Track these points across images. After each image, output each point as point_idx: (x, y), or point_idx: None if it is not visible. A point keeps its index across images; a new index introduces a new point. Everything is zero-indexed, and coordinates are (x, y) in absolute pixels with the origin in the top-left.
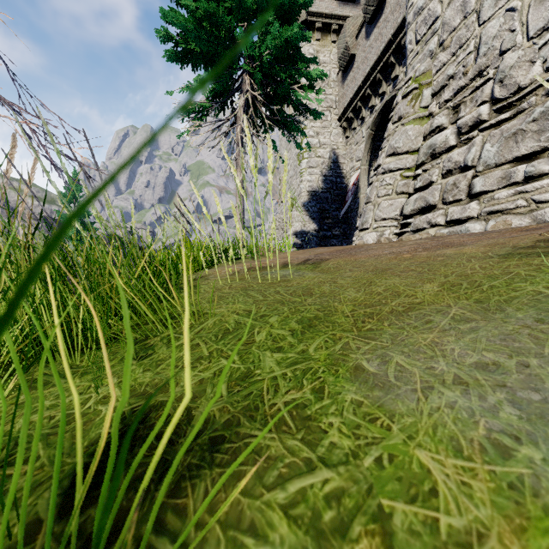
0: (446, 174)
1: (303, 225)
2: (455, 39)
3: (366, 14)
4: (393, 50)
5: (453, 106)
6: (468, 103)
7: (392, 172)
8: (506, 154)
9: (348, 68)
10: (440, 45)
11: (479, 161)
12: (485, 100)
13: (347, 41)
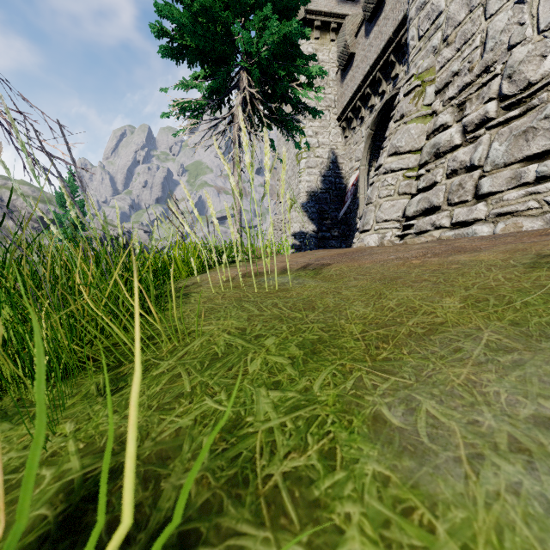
0: (451, 174)
1: (301, 226)
2: (460, 33)
3: (366, 11)
4: (393, 48)
5: (458, 104)
6: (474, 100)
7: (394, 172)
8: (516, 153)
9: (347, 67)
10: (444, 40)
11: (487, 161)
12: (492, 97)
13: (347, 40)
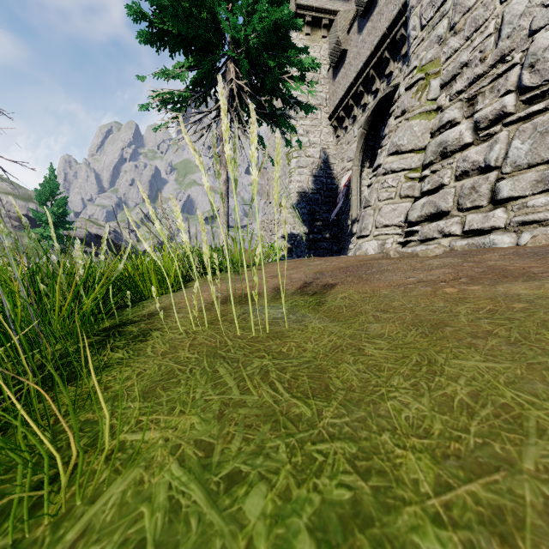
0: (461, 176)
1: (292, 227)
2: (470, 20)
3: (359, 6)
4: (387, 44)
5: (467, 98)
6: (487, 93)
7: (395, 173)
8: (542, 153)
9: (339, 64)
10: (451, 28)
11: (506, 161)
12: (509, 90)
13: (339, 36)
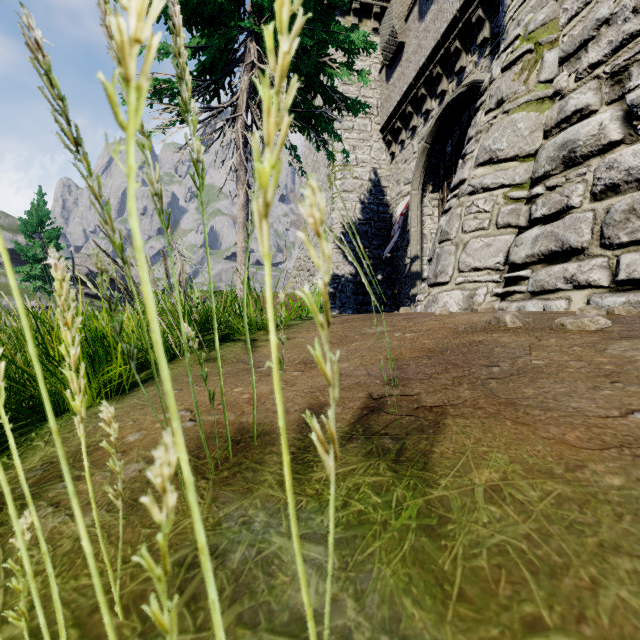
0: (603, 193)
1: (335, 267)
2: None
3: None
4: (459, 31)
5: (611, 72)
6: None
7: (488, 191)
8: None
9: (395, 62)
10: None
11: None
12: None
13: (394, 25)
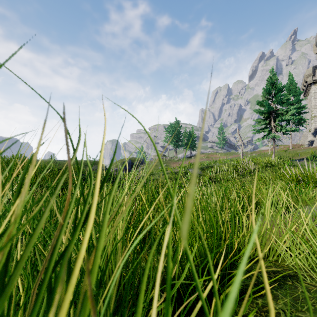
0: None
1: (311, 138)
2: None
3: None
4: None
5: None
6: None
7: None
8: None
9: None
10: None
11: None
12: None
13: None
